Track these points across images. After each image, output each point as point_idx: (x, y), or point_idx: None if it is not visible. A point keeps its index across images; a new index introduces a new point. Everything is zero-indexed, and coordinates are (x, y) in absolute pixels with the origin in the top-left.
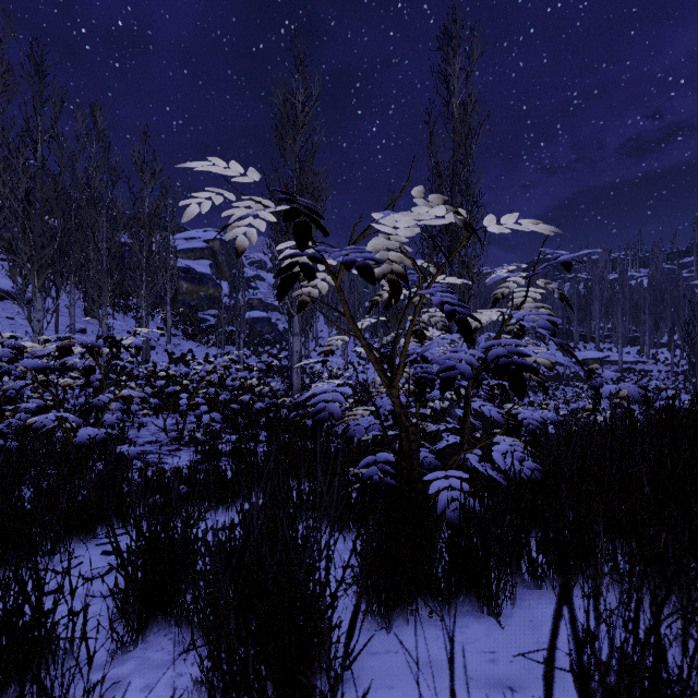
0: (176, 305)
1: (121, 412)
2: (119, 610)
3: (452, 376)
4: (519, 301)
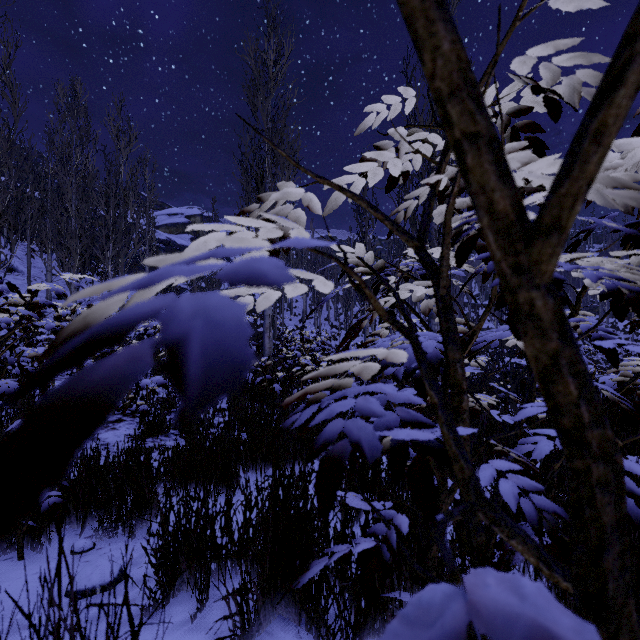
0: None
1: (25, 376)
2: None
3: None
4: None
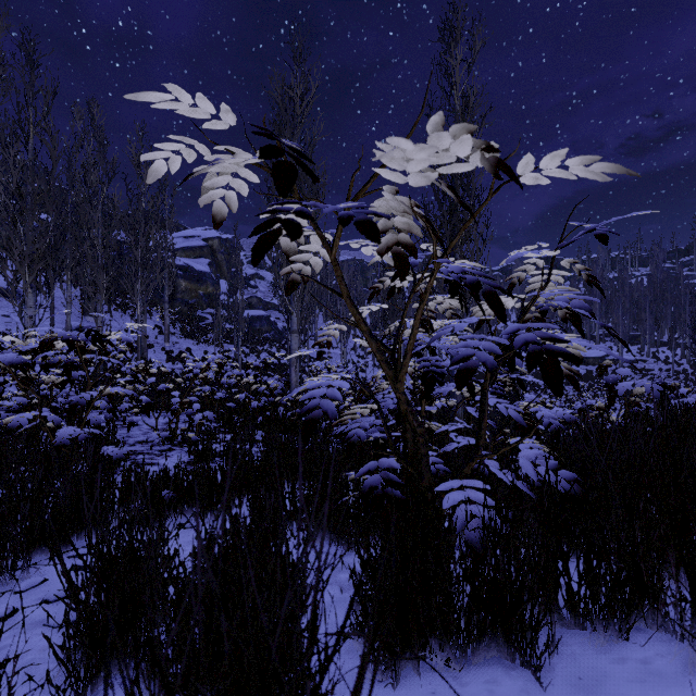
0: (174, 304)
1: (107, 411)
2: (58, 657)
3: (470, 367)
4: (538, 286)
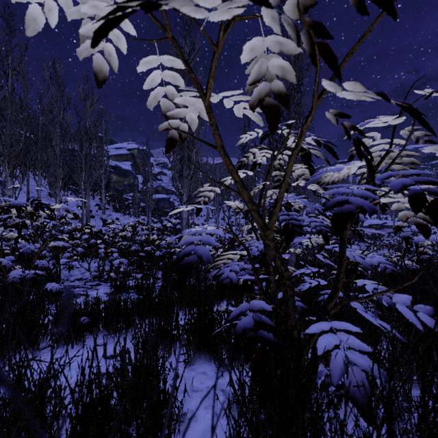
0: (109, 190)
1: (51, 258)
2: None
3: (347, 211)
4: (375, 155)
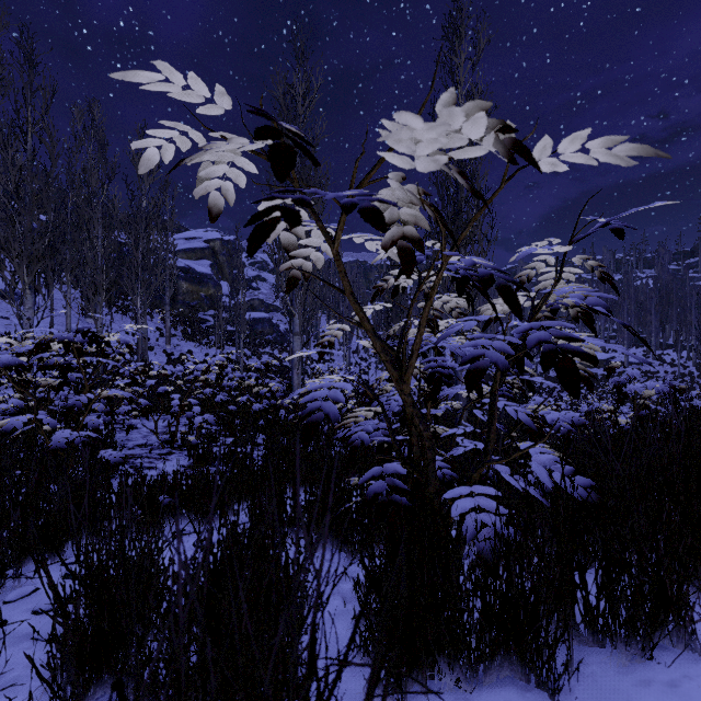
0: (175, 306)
1: (105, 414)
2: (41, 677)
3: (481, 367)
4: (548, 284)
